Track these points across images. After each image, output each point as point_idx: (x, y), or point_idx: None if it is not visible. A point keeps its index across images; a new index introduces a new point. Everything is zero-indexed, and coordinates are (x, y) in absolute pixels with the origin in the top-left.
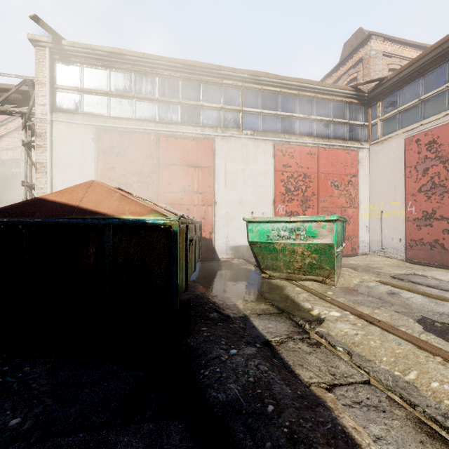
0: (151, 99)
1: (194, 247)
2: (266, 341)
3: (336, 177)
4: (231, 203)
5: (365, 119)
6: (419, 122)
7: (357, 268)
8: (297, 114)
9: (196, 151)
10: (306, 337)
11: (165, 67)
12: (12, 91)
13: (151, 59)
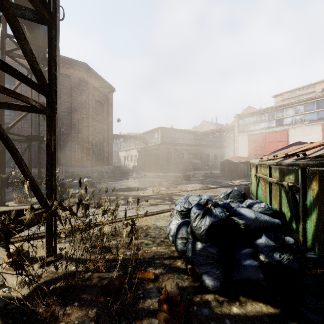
0: (264, 122)
1: None
2: None
3: None
4: None
5: None
6: None
7: None
8: None
9: (280, 136)
10: None
11: (268, 110)
12: (231, 128)
13: (263, 110)
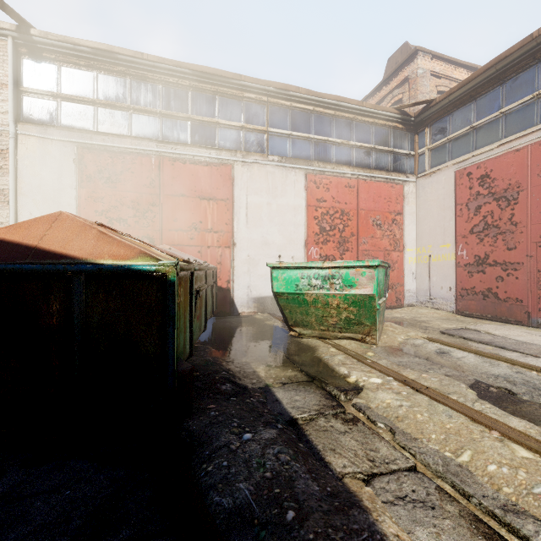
0: (152, 112)
1: (205, 299)
2: (291, 419)
3: (378, 215)
4: (254, 245)
5: (411, 148)
6: (471, 153)
7: (402, 322)
8: (333, 138)
9: (209, 180)
10: (341, 412)
11: (171, 73)
12: None
13: (152, 62)
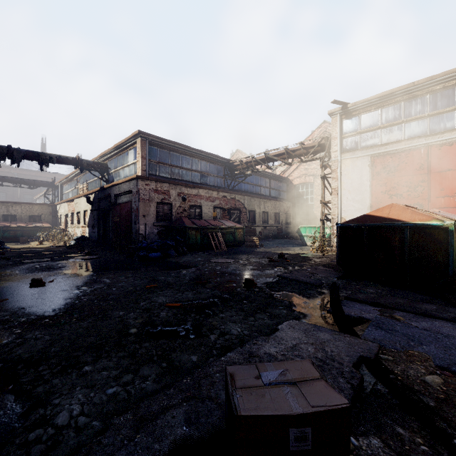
0: (420, 118)
1: None
2: None
3: None
4: None
5: None
6: None
7: None
8: None
9: None
10: None
11: (437, 83)
12: (316, 147)
13: (421, 84)
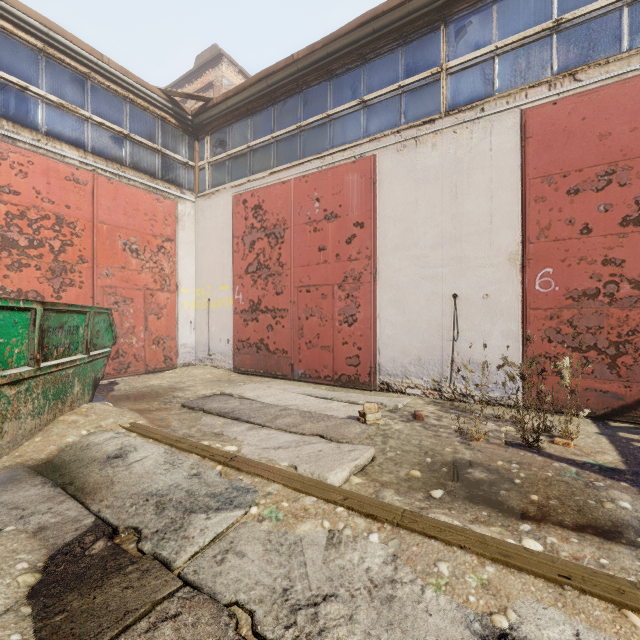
0: None
1: None
2: None
3: (135, 236)
4: None
5: (190, 156)
6: (248, 177)
7: (147, 394)
8: (41, 89)
9: None
10: None
11: None
12: None
13: None
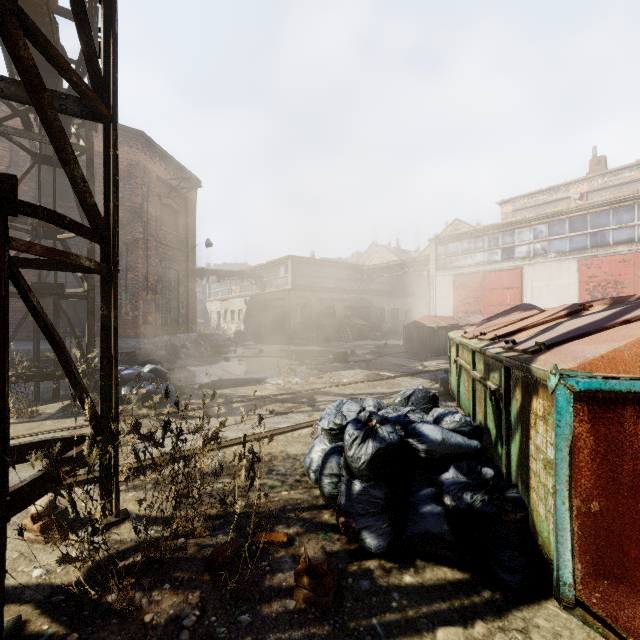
0: (481, 251)
1: None
2: None
3: None
4: None
5: None
6: None
7: None
8: (609, 226)
9: (508, 278)
10: None
11: (489, 230)
12: (423, 262)
13: (480, 229)
